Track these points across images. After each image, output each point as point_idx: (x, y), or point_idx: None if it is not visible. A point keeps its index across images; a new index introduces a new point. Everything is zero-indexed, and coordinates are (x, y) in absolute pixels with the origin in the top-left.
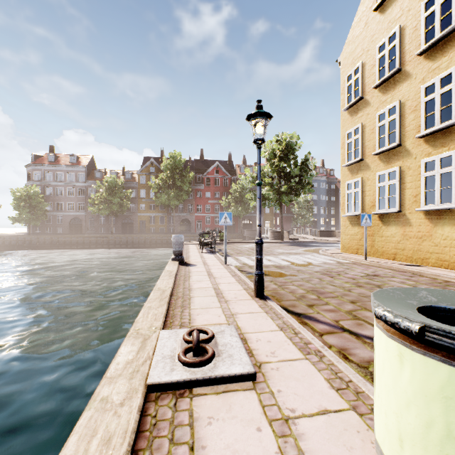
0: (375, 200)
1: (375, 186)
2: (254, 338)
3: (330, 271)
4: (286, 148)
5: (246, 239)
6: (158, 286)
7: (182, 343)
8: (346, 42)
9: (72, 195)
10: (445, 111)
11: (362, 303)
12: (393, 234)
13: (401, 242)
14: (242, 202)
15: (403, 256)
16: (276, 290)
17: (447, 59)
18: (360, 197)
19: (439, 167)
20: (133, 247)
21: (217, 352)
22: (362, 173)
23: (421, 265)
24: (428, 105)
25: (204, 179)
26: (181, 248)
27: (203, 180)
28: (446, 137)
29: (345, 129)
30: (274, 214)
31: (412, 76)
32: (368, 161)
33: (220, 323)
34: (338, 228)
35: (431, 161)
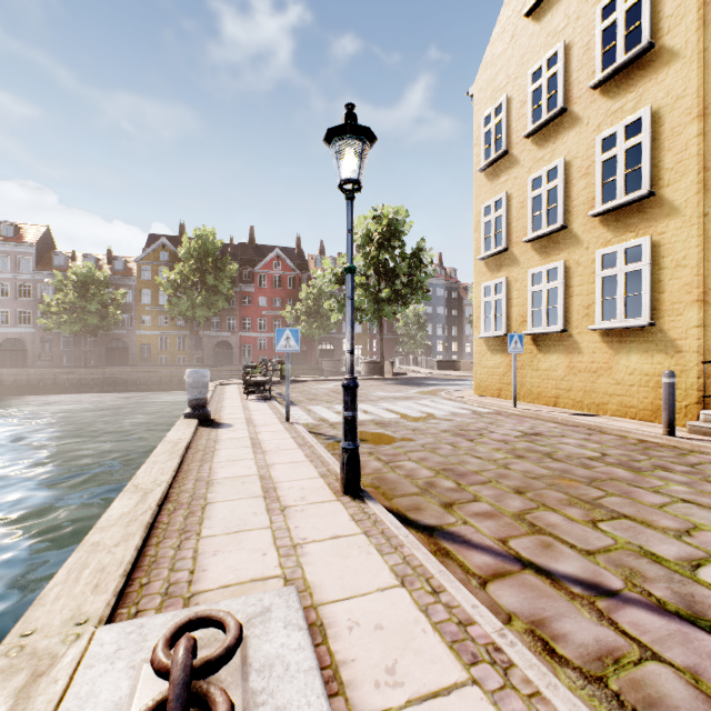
0: (527, 312)
1: (526, 291)
2: (343, 621)
3: (467, 430)
4: (389, 229)
5: (325, 374)
6: (136, 481)
7: (147, 674)
8: (483, 63)
9: (6, 297)
10: (631, 176)
11: (536, 494)
12: (554, 366)
13: (566, 379)
14: (318, 315)
15: (569, 400)
16: (381, 472)
17: (634, 96)
18: (504, 309)
19: (622, 262)
20: (127, 389)
21: (244, 706)
22: (508, 270)
23: (596, 414)
24: (606, 167)
25: (256, 276)
26: (204, 394)
27: (254, 278)
28: (633, 217)
29: (481, 200)
30: (368, 334)
31: (583, 121)
32: (516, 251)
33: (264, 575)
34: (462, 357)
35: (612, 252)
